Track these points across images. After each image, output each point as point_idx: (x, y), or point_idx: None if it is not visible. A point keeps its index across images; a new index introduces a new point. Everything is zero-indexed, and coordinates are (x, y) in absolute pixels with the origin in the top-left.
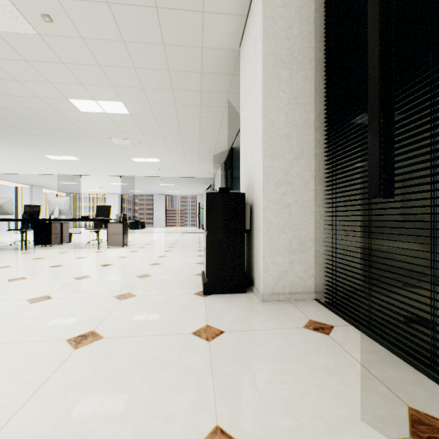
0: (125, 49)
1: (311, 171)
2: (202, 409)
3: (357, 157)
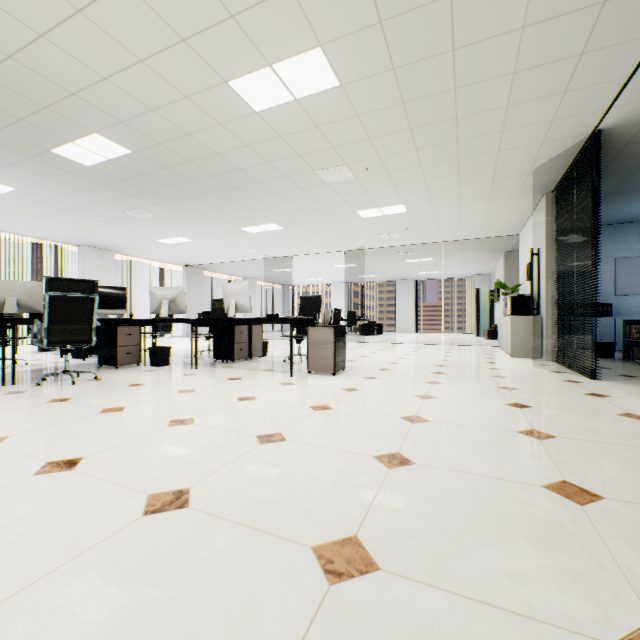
0: None
1: None
2: None
3: None
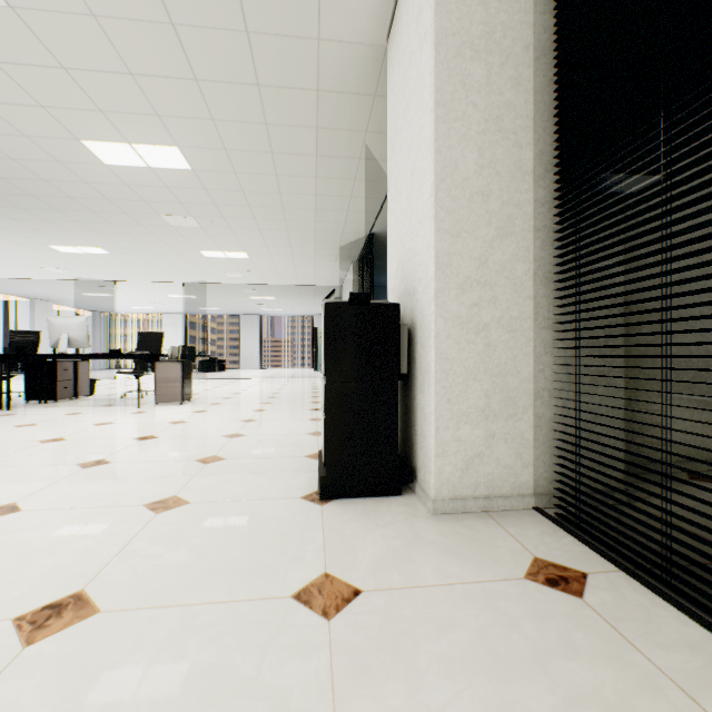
0: (176, 40)
1: (528, 261)
2: None
3: (631, 226)
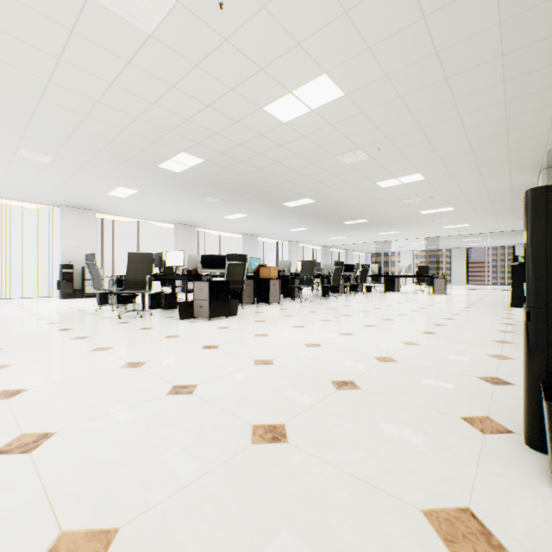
0: (462, 195)
1: None
2: (505, 313)
3: None
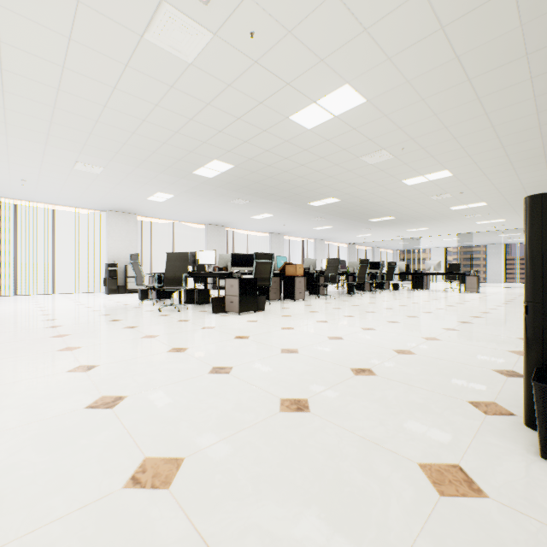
0: (495, 190)
1: None
2: None
3: None
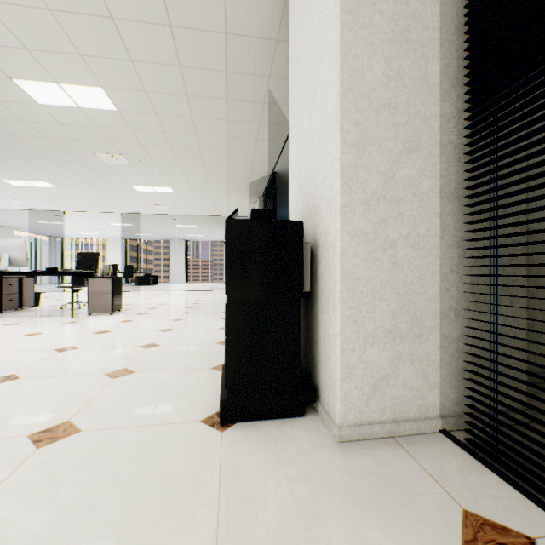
0: None
1: (434, 177)
2: None
3: None
